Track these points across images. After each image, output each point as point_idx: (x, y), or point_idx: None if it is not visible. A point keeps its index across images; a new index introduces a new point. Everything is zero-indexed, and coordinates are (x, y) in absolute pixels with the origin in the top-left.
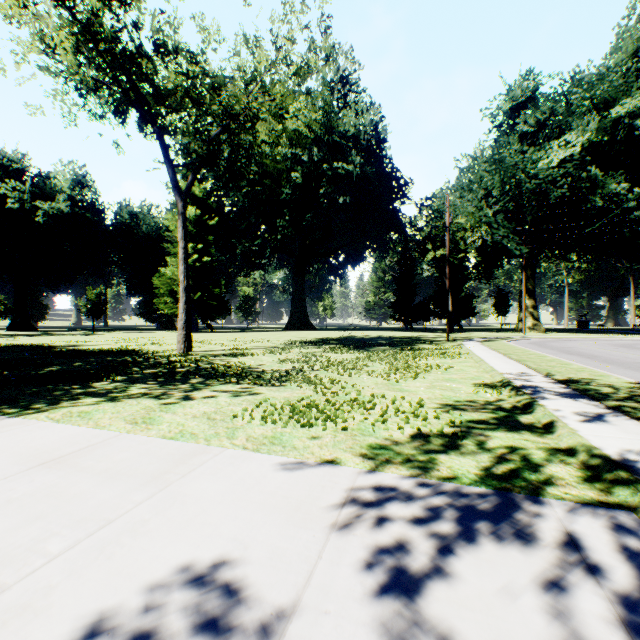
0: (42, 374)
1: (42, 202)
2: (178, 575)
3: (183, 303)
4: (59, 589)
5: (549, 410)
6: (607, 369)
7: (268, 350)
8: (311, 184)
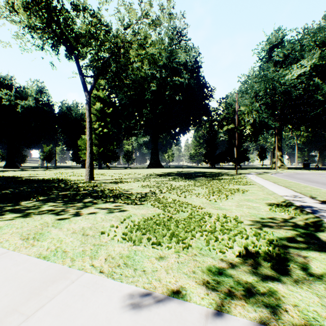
0: None
1: (20, 101)
2: None
3: (88, 153)
4: None
5: None
6: None
7: (136, 179)
8: (161, 90)
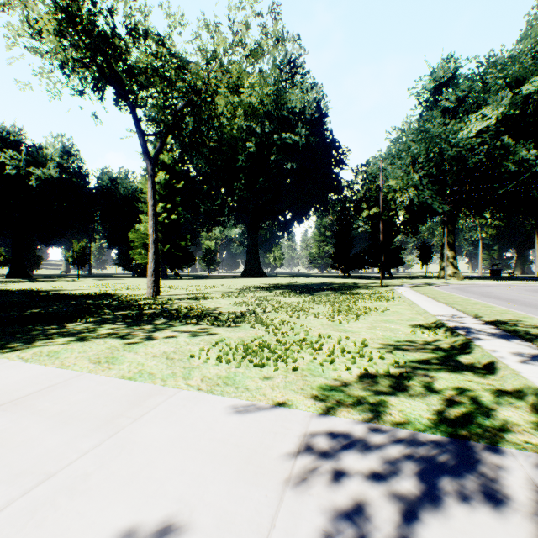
0: (24, 315)
1: (35, 168)
2: None
3: (152, 253)
4: None
5: (486, 351)
6: (527, 311)
7: (226, 294)
8: (263, 153)
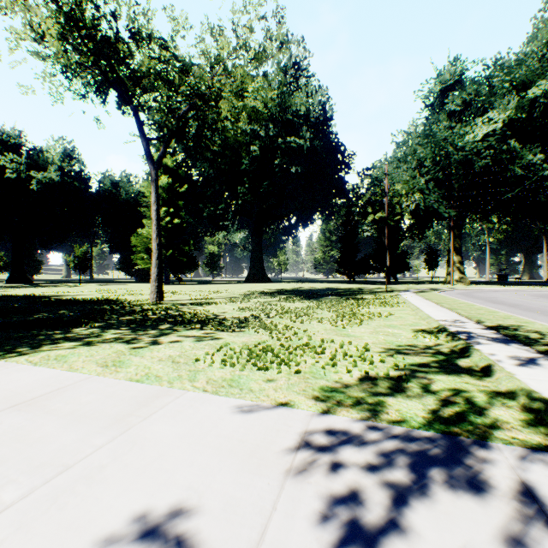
0: (29, 321)
1: (36, 172)
2: (129, 529)
3: (155, 258)
4: (4, 546)
5: (485, 354)
6: (530, 316)
7: (230, 299)
8: (267, 156)
